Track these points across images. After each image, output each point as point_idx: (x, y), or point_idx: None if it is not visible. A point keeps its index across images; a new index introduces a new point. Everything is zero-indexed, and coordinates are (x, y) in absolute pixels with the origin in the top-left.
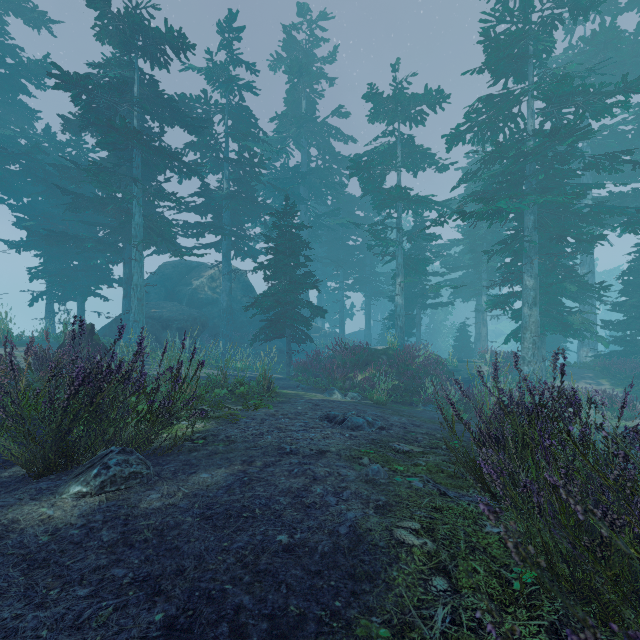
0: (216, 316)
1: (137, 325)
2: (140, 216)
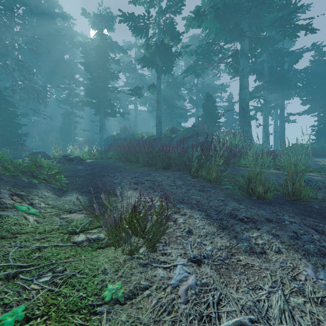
0: None
1: None
2: None
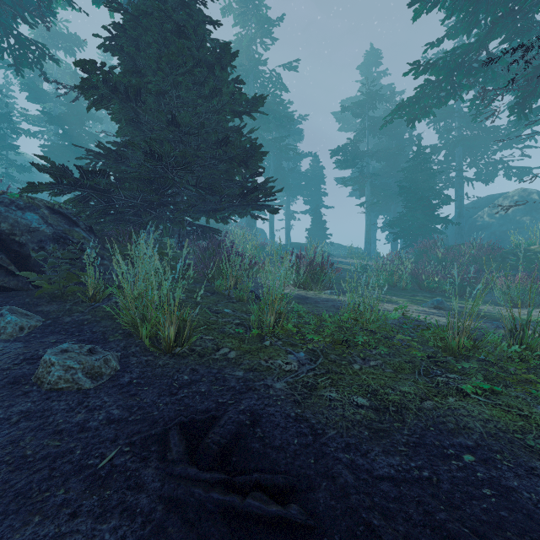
0: (485, 238)
1: (365, 244)
2: (367, 191)
